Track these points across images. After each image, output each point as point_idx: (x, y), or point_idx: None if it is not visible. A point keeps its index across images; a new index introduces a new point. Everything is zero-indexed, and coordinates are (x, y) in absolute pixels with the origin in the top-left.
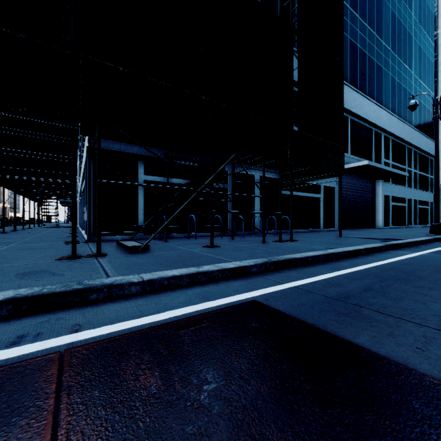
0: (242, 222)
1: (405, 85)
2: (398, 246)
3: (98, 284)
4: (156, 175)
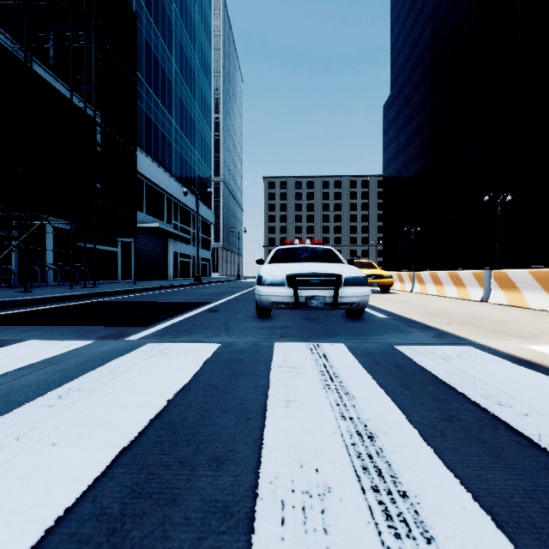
0: (39, 273)
1: (191, 161)
2: (168, 287)
3: (8, 300)
4: None
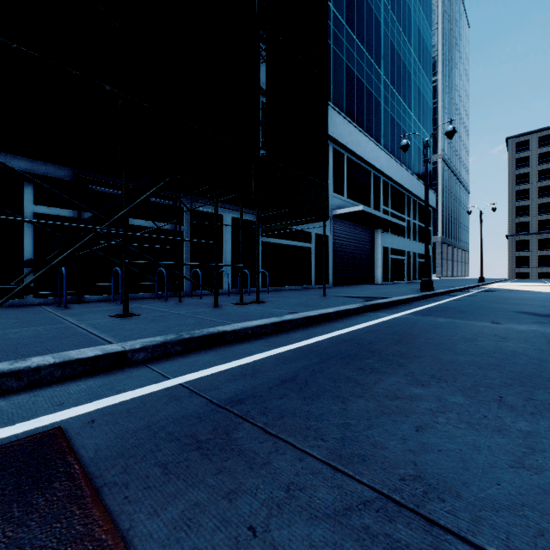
0: (200, 278)
1: (405, 126)
2: (379, 306)
3: None
4: (59, 206)
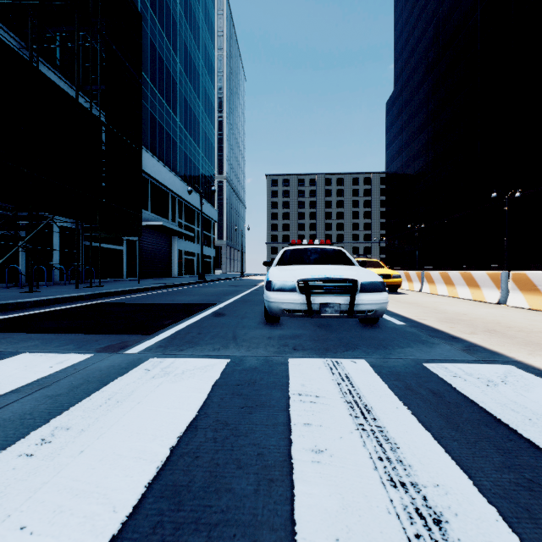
0: (45, 272)
1: (195, 160)
2: (172, 286)
3: (11, 302)
4: None
